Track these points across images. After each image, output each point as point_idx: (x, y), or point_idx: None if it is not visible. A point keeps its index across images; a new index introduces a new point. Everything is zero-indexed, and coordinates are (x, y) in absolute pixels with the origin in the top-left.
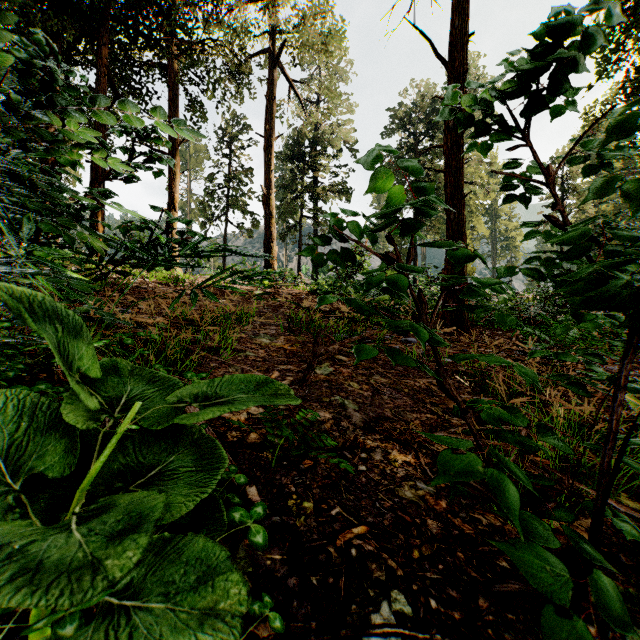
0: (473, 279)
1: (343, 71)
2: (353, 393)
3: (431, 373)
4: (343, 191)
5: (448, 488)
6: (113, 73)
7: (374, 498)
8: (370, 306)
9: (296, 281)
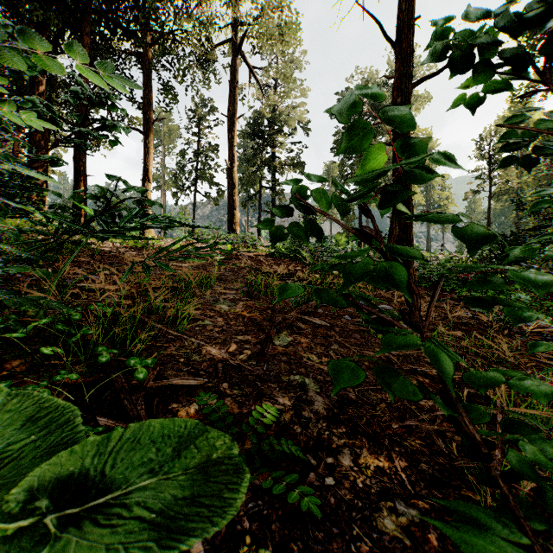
0: (511, 273)
1: (297, 60)
2: (313, 368)
3: (443, 407)
4: (297, 165)
5: (434, 510)
6: (94, 60)
7: (348, 535)
8: (345, 298)
9: (256, 244)
